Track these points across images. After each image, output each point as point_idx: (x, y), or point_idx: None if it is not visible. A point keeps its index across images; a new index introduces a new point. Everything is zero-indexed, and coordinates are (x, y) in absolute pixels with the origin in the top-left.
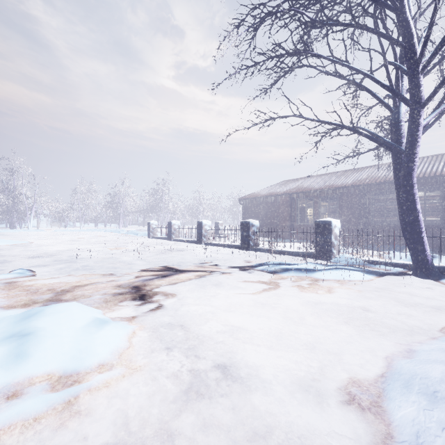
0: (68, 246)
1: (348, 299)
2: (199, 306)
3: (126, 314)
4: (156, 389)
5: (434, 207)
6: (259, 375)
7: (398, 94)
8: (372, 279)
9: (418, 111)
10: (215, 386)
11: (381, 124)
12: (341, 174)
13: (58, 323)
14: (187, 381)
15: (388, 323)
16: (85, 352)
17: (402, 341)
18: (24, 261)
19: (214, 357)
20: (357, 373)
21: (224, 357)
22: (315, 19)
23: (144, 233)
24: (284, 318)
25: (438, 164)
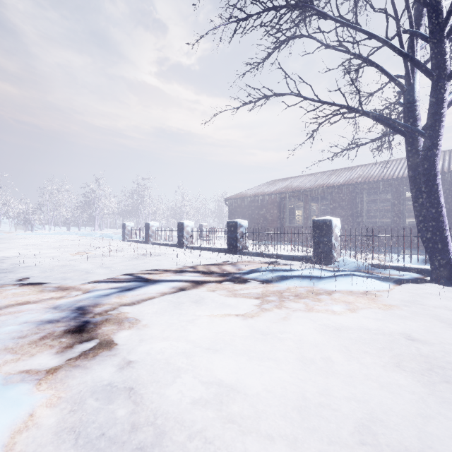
0: (21, 251)
1: (376, 319)
2: (169, 340)
3: (39, 365)
4: None
5: None
6: None
7: (418, 63)
8: (390, 288)
9: (442, 84)
10: None
11: (382, 113)
12: (331, 174)
13: None
14: None
15: None
16: None
17: None
18: None
19: None
20: None
21: None
22: None
23: (120, 236)
24: (298, 358)
25: None
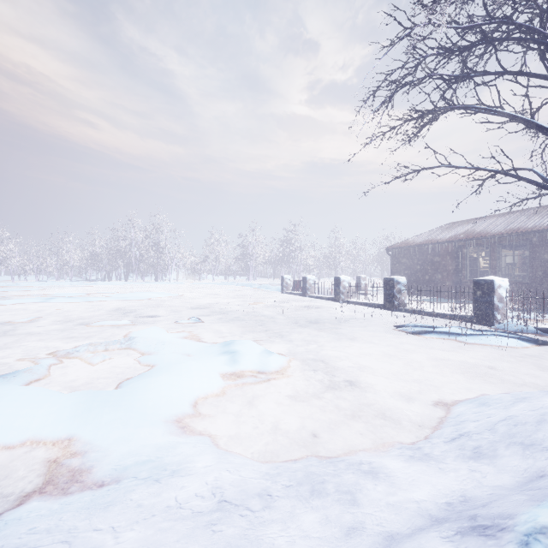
0: (213, 299)
1: (482, 360)
2: (336, 353)
3: (281, 351)
4: (309, 386)
5: None
6: (375, 391)
7: None
8: (529, 347)
9: None
10: (345, 391)
11: None
12: (535, 212)
13: (246, 348)
14: (327, 386)
15: (508, 379)
16: (266, 364)
17: (508, 389)
18: (185, 312)
19: (345, 379)
20: (447, 396)
21: (352, 380)
22: (457, 75)
23: (277, 288)
24: (407, 366)
25: None
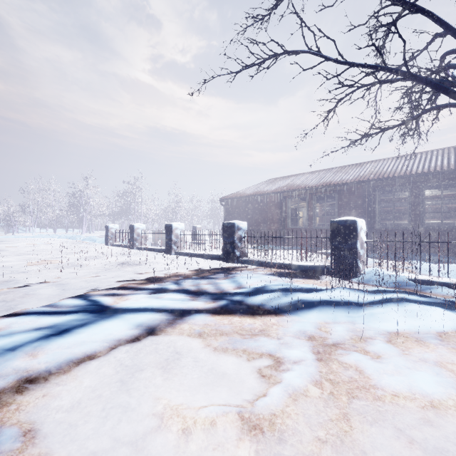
0: None
1: None
2: None
3: None
4: None
5: (439, 209)
6: None
7: None
8: None
9: None
10: None
11: (411, 91)
12: (337, 170)
13: None
14: None
15: None
16: None
17: None
18: None
19: None
20: None
21: None
22: None
23: (104, 239)
24: None
25: (454, 156)
